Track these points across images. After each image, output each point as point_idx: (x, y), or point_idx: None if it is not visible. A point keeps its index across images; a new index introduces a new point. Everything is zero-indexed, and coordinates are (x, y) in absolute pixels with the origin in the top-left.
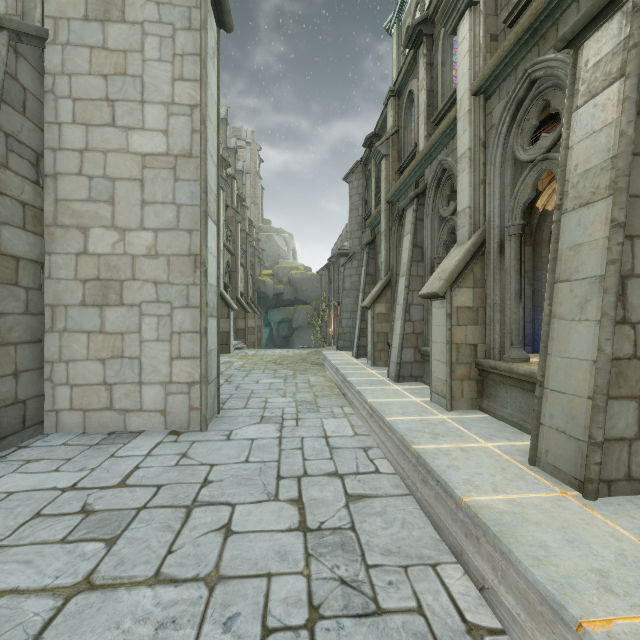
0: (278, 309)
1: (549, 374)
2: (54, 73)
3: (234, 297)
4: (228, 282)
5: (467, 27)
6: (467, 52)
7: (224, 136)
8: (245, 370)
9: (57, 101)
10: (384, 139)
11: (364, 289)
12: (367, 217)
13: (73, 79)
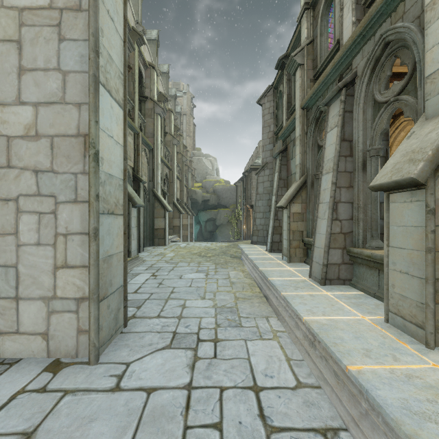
0: (205, 211)
1: None
2: None
3: (171, 202)
4: (167, 190)
5: None
6: None
7: (166, 85)
8: (173, 263)
9: None
10: (299, 49)
11: (277, 192)
12: (278, 132)
13: None
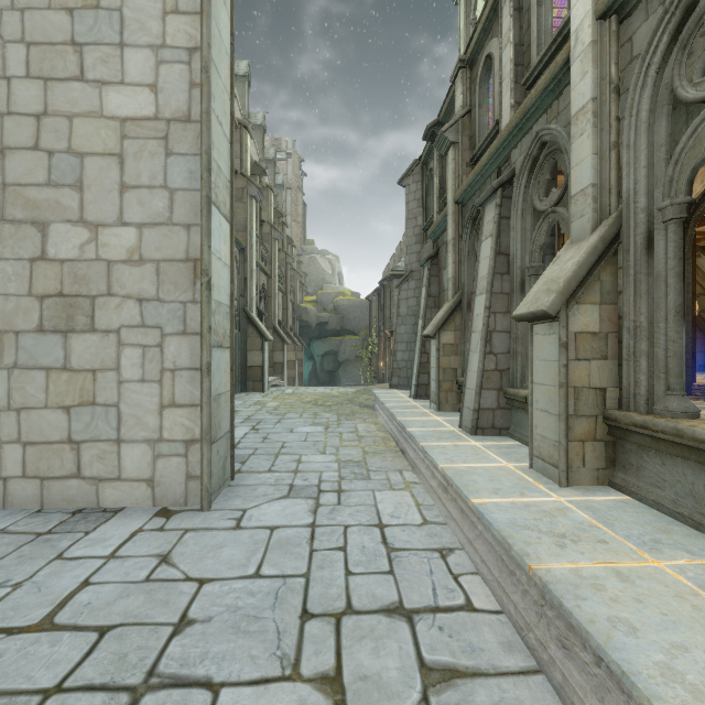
0: (322, 340)
1: None
2: (1, 8)
3: (271, 326)
4: (264, 309)
5: None
6: None
7: (261, 145)
8: (278, 414)
9: (5, 47)
10: (452, 122)
11: (425, 314)
12: (427, 227)
13: (27, 16)
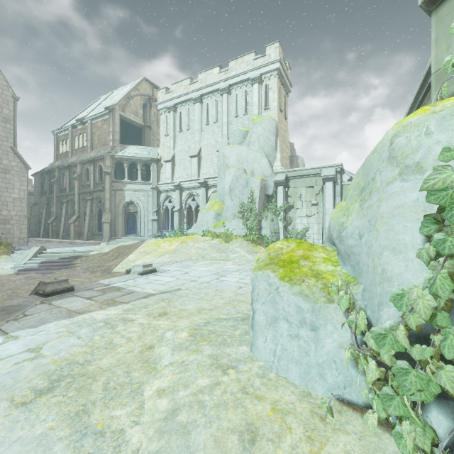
0: None
1: (85, 232)
2: None
3: None
4: None
5: (77, 182)
6: (77, 186)
7: None
8: None
9: None
10: (55, 180)
11: (45, 217)
12: (44, 192)
13: None
